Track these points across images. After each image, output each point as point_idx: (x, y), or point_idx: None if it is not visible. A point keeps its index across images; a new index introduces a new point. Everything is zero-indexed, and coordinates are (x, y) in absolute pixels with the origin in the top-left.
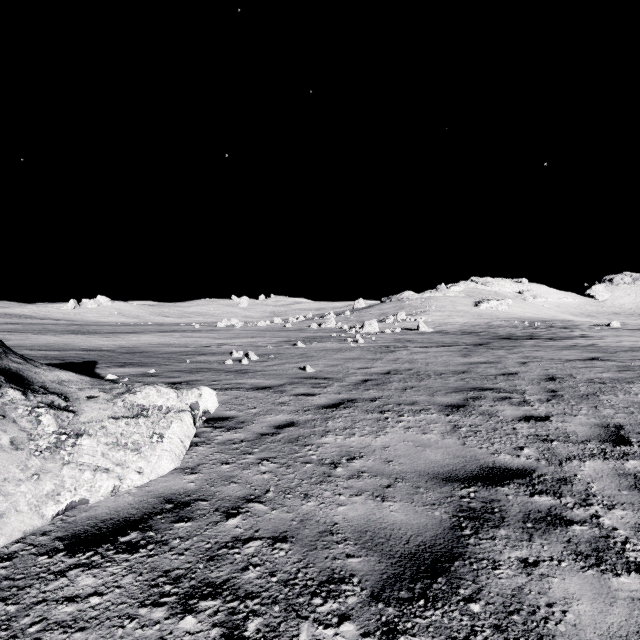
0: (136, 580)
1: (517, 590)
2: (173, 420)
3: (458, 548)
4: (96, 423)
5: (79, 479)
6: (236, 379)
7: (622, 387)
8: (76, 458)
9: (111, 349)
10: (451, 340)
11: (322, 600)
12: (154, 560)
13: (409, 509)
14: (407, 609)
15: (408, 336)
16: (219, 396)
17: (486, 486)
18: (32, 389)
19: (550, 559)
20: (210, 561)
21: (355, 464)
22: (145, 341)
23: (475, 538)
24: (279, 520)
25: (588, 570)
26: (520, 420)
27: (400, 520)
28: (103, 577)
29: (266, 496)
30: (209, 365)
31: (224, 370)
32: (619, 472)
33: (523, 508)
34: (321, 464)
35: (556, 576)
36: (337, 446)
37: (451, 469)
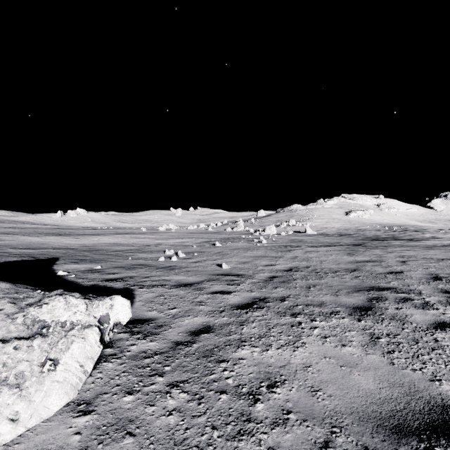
0: None
1: None
2: (74, 339)
3: None
4: None
5: None
6: (164, 275)
7: None
8: None
9: (75, 247)
10: (333, 241)
11: None
12: None
13: None
14: None
15: (299, 237)
16: (145, 294)
17: None
18: None
19: None
20: None
21: (277, 396)
22: (103, 241)
23: None
24: None
25: None
26: (436, 328)
27: None
28: None
29: None
30: (146, 261)
31: (156, 266)
32: None
33: None
34: (238, 395)
35: None
36: (254, 363)
37: (394, 409)
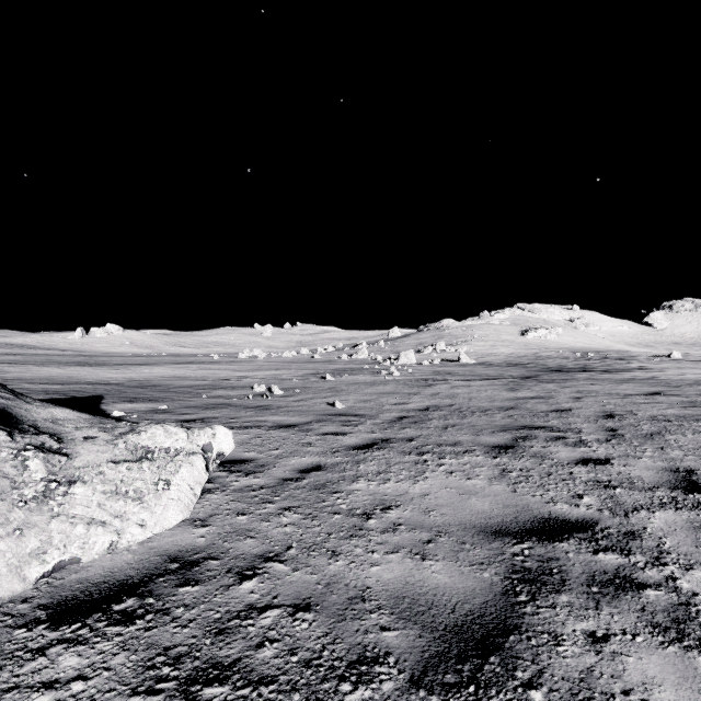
0: (129, 660)
1: (586, 673)
2: (182, 464)
3: (513, 618)
4: (93, 468)
5: (70, 534)
6: (257, 416)
7: (690, 425)
8: (67, 509)
9: (120, 382)
10: (496, 372)
11: (352, 686)
12: (152, 634)
13: (454, 570)
14: (454, 698)
15: (448, 368)
16: (237, 435)
17: (542, 541)
18: (20, 429)
19: (622, 632)
20: (219, 635)
21: (390, 515)
22: (158, 374)
23: (532, 606)
24: (302, 583)
25: (668, 646)
26: (577, 463)
27: (443, 583)
28: (90, 656)
29: (287, 554)
30: (228, 400)
31: (244, 406)
32: (695, 525)
33: (586, 568)
34: (351, 515)
35: (631, 654)
36: (370, 493)
37: (501, 521)
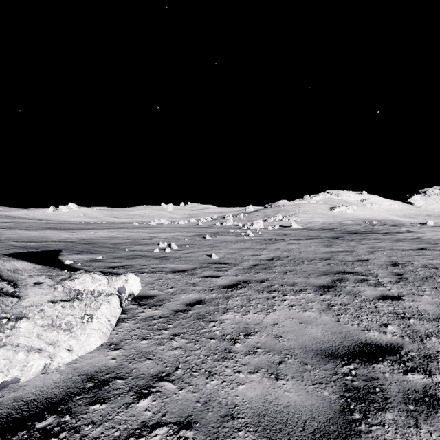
0: None
1: None
2: (102, 302)
3: (352, 437)
4: (36, 307)
5: (12, 360)
6: (160, 264)
7: None
8: (13, 340)
9: (74, 241)
10: (315, 234)
11: None
12: None
13: (300, 388)
14: None
15: (284, 231)
16: (146, 278)
17: (364, 363)
18: None
19: None
20: None
21: (251, 340)
22: (99, 235)
23: (365, 423)
24: (185, 401)
25: None
26: (379, 299)
27: (294, 401)
28: None
29: (175, 374)
30: (142, 253)
31: (152, 257)
32: None
33: (401, 387)
34: (223, 340)
35: None
36: (236, 322)
37: (331, 345)
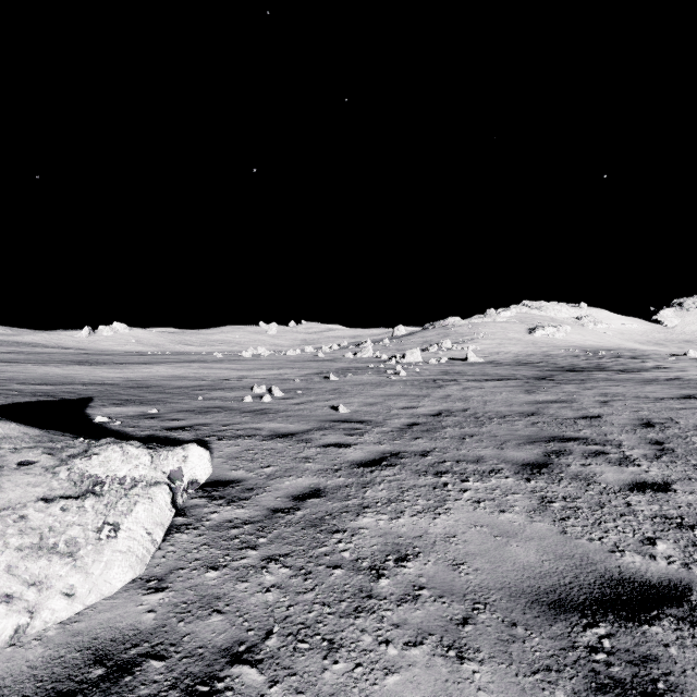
0: None
1: None
2: (138, 500)
3: None
4: (13, 510)
5: None
6: (252, 422)
7: None
8: None
9: (115, 383)
10: (507, 372)
11: None
12: None
13: (509, 683)
14: None
15: (456, 367)
16: (227, 447)
17: (624, 623)
18: None
19: None
20: None
21: (408, 570)
22: (157, 373)
23: None
24: None
25: None
26: (631, 489)
27: None
28: None
29: (265, 646)
30: (224, 403)
31: (240, 410)
32: None
33: None
34: (356, 570)
35: None
36: (380, 534)
37: (557, 583)
